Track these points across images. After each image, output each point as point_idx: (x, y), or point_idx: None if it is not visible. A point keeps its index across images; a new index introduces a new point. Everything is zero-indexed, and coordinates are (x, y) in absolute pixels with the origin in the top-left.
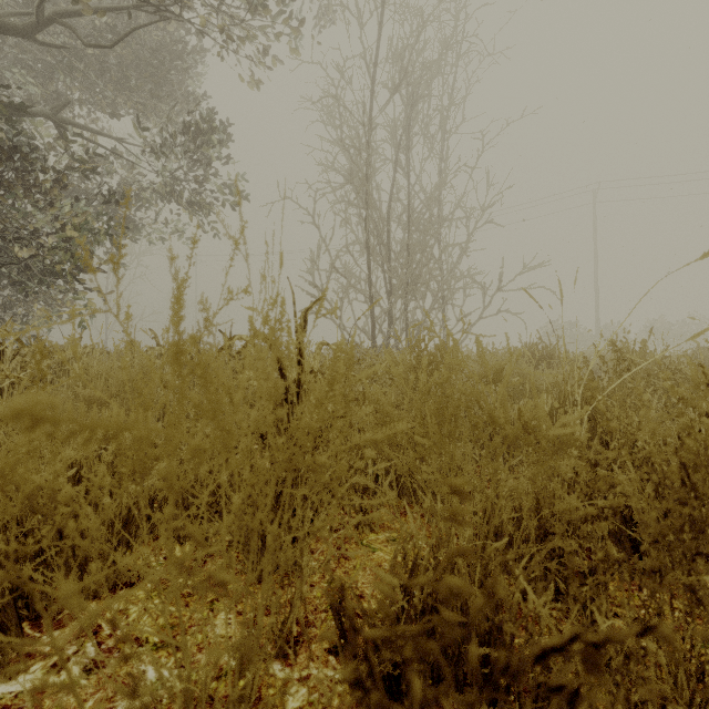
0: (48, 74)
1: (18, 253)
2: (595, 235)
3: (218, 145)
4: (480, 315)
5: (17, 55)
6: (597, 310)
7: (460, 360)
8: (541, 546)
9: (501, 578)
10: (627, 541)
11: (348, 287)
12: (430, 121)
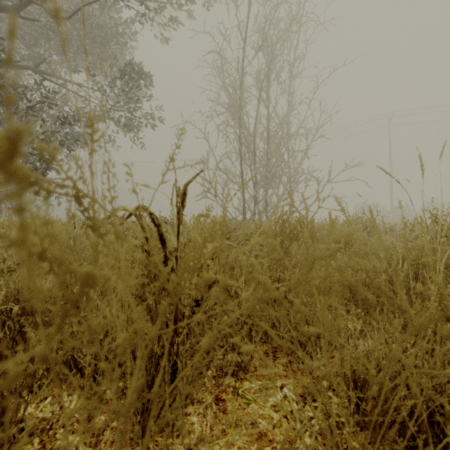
0: (33, 43)
1: None
2: (390, 146)
3: (142, 87)
4: (315, 198)
5: None
6: (391, 196)
7: (349, 231)
8: None
9: None
10: None
11: (227, 180)
12: (282, 70)
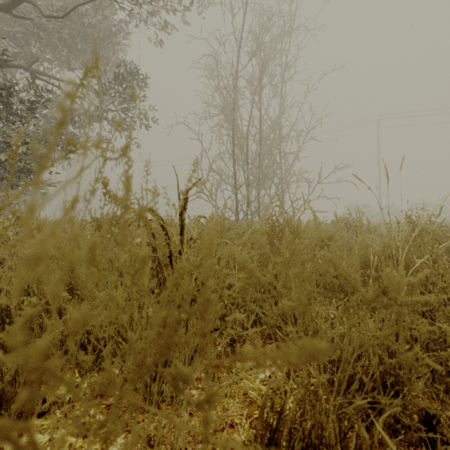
0: (24, 41)
1: (1, 157)
2: (378, 148)
3: (135, 87)
4: (306, 199)
5: (3, 29)
6: (380, 197)
7: (318, 230)
8: (398, 401)
9: (362, 432)
10: (447, 376)
11: (220, 181)
12: (274, 73)
